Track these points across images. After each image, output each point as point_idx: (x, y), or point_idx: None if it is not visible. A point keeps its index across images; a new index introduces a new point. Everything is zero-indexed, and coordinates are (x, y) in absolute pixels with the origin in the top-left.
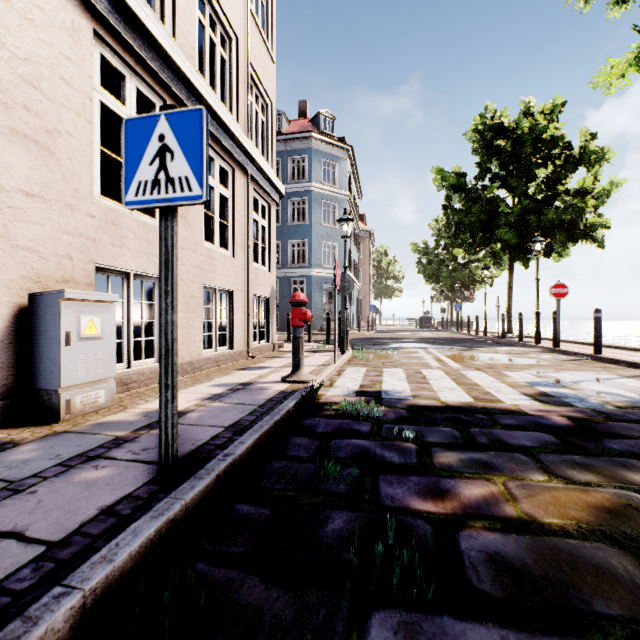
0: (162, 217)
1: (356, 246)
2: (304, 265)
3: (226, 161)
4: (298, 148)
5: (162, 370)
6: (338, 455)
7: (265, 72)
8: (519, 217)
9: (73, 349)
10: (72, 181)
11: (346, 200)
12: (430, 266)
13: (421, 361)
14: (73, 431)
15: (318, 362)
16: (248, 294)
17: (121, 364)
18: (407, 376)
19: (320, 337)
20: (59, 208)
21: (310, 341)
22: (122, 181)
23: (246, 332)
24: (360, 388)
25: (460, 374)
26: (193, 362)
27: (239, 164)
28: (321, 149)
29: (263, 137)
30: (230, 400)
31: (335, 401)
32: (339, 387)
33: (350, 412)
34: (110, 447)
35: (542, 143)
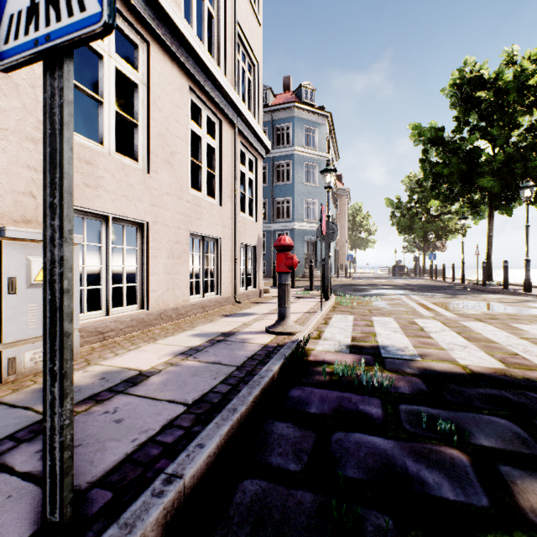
0: (46, 75)
1: (334, 203)
2: (288, 220)
3: (213, 112)
4: (283, 117)
5: (46, 345)
6: (347, 471)
7: (252, 33)
8: (503, 165)
9: (20, 298)
10: (35, 111)
11: (325, 161)
12: (403, 219)
13: (409, 309)
14: (4, 401)
15: (303, 309)
16: (235, 242)
17: (99, 311)
18: (401, 327)
19: (302, 283)
20: (18, 139)
21: (294, 287)
22: (100, 120)
23: (233, 278)
24: (353, 342)
25: (462, 326)
26: (178, 308)
27: (226, 116)
28: (303, 117)
29: (250, 95)
30: (205, 357)
31: (327, 360)
32: (328, 339)
33: (348, 378)
34: (22, 439)
35: (528, 89)
